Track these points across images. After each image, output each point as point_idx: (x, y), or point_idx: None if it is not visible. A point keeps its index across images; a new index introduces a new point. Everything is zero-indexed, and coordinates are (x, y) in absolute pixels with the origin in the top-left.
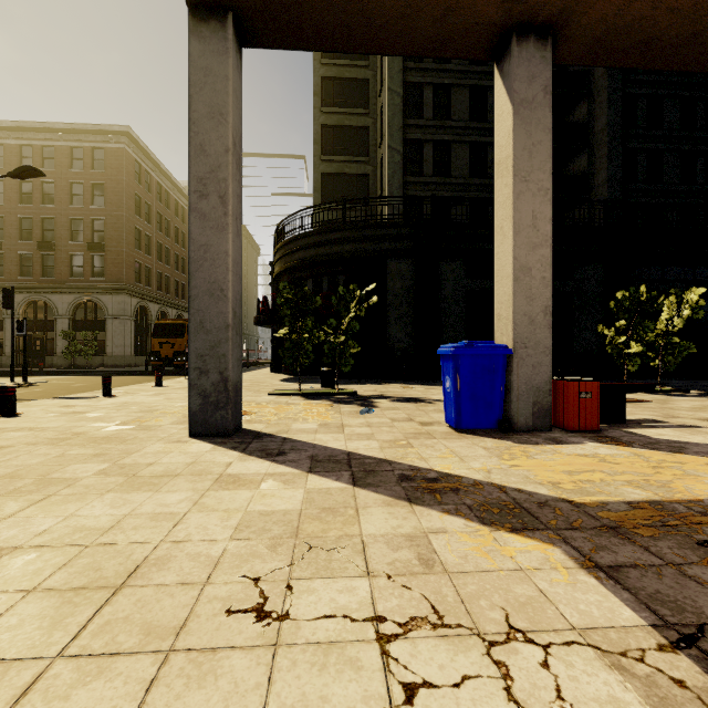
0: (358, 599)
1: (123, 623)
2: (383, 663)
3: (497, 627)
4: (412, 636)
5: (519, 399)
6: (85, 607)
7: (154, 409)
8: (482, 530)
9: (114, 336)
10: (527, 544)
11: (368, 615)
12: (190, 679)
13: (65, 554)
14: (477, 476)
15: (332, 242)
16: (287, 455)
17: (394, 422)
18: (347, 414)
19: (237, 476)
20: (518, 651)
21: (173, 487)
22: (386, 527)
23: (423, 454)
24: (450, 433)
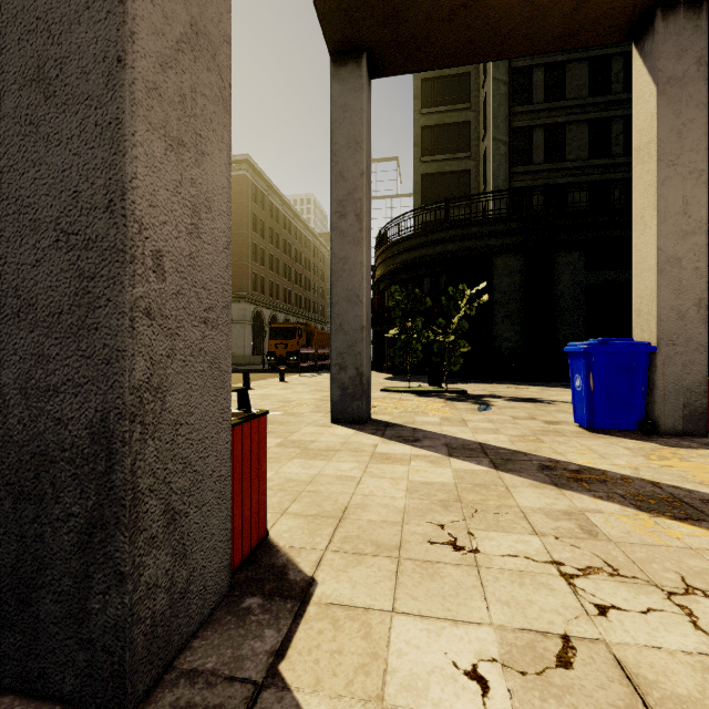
0: (534, 548)
1: (357, 538)
2: (571, 589)
3: (673, 584)
4: (591, 578)
5: (665, 400)
6: (326, 526)
7: (289, 400)
8: (641, 515)
9: (236, 339)
10: (694, 531)
11: (547, 560)
12: (423, 575)
13: (291, 495)
14: (623, 471)
15: (435, 243)
16: (422, 441)
17: (516, 419)
18: (464, 410)
19: (387, 454)
20: (699, 601)
21: (340, 458)
22: (540, 503)
23: (557, 449)
24: (582, 432)
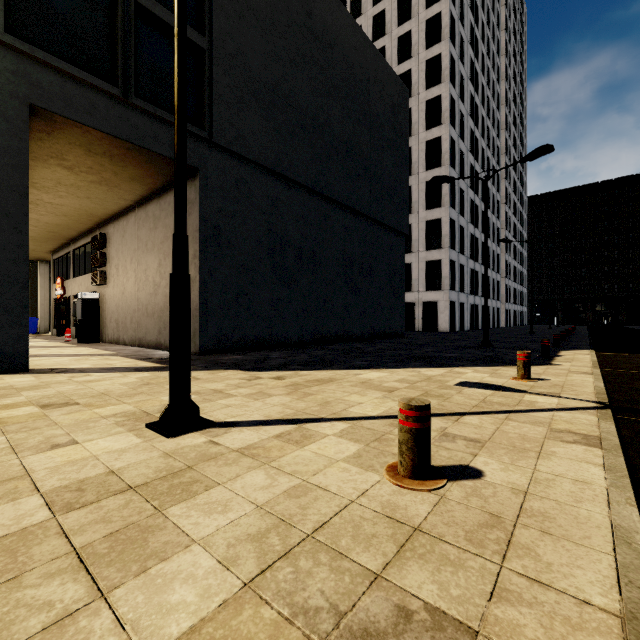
0: None
1: None
2: None
3: None
4: None
5: (42, 328)
6: None
7: None
8: None
9: None
10: None
11: None
12: None
13: None
14: None
15: None
16: None
17: None
18: None
19: None
20: None
21: None
22: None
23: None
24: None
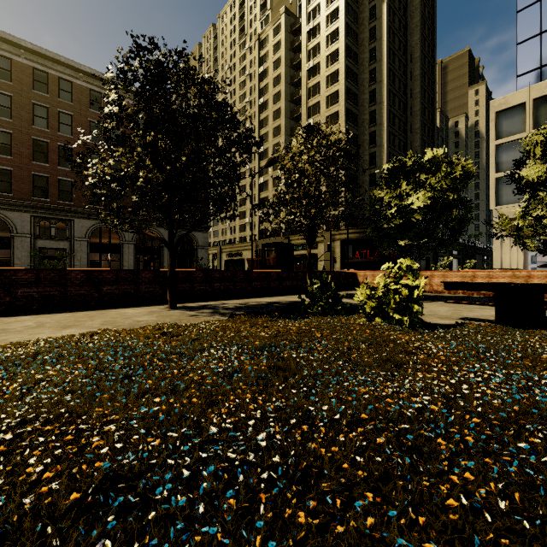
0: None
1: None
2: None
3: None
4: None
5: None
6: None
7: None
8: None
9: (202, 261)
10: None
11: None
12: None
13: None
14: None
15: None
16: None
17: None
18: None
19: None
20: None
21: None
22: None
23: None
24: None
